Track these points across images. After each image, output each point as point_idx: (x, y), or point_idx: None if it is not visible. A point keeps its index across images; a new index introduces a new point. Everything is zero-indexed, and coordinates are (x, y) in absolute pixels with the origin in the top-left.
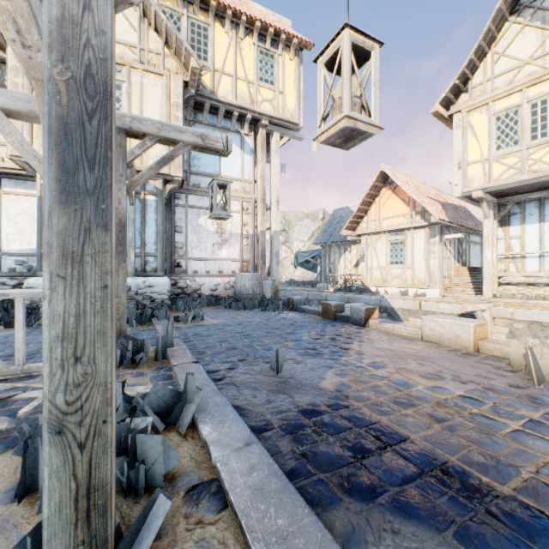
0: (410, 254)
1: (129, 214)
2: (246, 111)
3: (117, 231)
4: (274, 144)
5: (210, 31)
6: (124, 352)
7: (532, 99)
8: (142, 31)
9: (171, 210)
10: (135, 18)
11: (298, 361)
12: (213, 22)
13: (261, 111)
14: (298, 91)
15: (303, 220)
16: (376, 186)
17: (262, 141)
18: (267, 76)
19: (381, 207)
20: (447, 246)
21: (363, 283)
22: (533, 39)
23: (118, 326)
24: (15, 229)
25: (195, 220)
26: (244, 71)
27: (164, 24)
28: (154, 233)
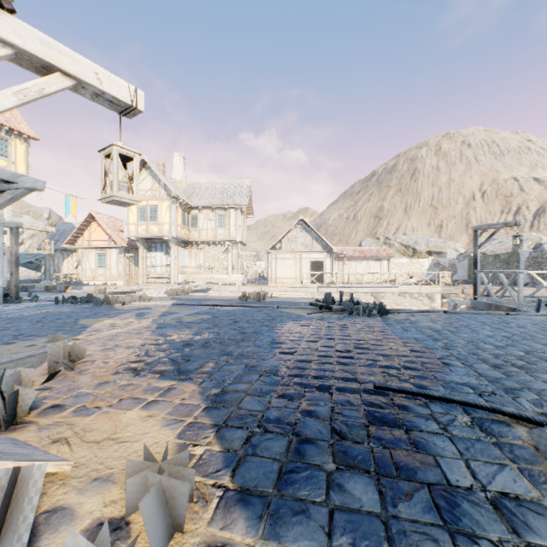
0: (109, 262)
1: None
2: None
3: None
4: None
5: None
6: None
7: (150, 205)
8: None
9: None
10: None
11: None
12: None
13: None
14: (27, 163)
15: (22, 217)
16: (88, 220)
17: None
18: (3, 152)
19: (92, 233)
20: (130, 259)
21: (80, 279)
22: (151, 182)
23: None
24: None
25: None
26: None
27: None
28: None
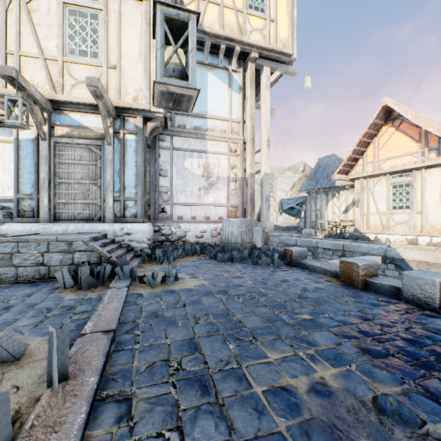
0: (420, 197)
1: (107, 154)
2: (234, 42)
3: None
4: (265, 79)
5: None
6: None
7: None
8: None
9: (156, 153)
10: None
11: None
12: None
13: (250, 42)
14: (291, 18)
15: (285, 173)
16: (375, 124)
17: (252, 76)
18: (256, 3)
19: (380, 147)
20: None
21: (357, 229)
22: None
23: None
24: (8, 176)
25: (180, 162)
26: None
27: None
28: (134, 176)
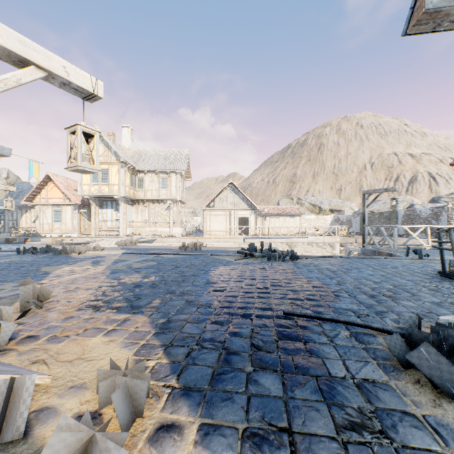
0: (65, 217)
1: None
2: None
3: None
4: None
5: None
6: None
7: (102, 169)
8: None
9: None
10: None
11: None
12: None
13: None
14: None
15: None
16: (45, 181)
17: None
18: None
19: (49, 191)
20: (83, 214)
21: (38, 232)
22: (103, 149)
23: None
24: None
25: None
26: None
27: None
28: None
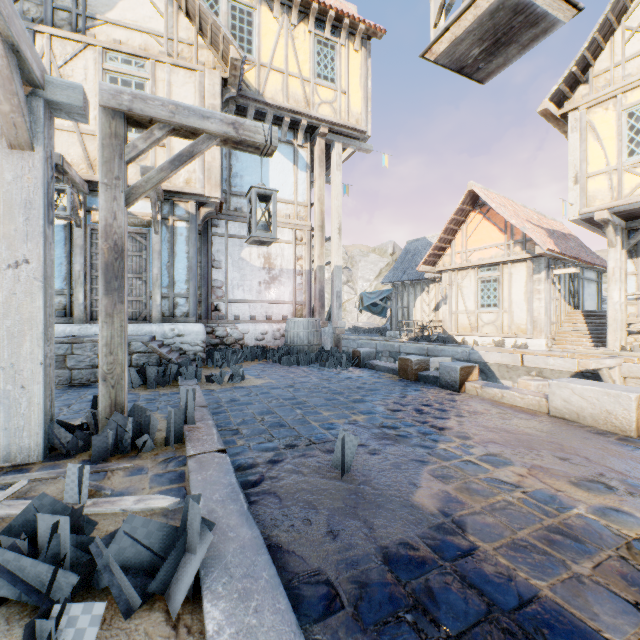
0: (507, 294)
1: (154, 244)
2: (300, 115)
3: (112, 258)
4: (336, 157)
5: (255, 16)
6: (120, 434)
7: None
8: (171, 16)
9: (208, 241)
10: (162, 0)
11: (374, 450)
12: (258, 5)
13: (318, 116)
14: (365, 90)
15: (369, 256)
16: (462, 210)
17: (321, 153)
18: (326, 72)
19: (468, 235)
20: (555, 284)
21: (445, 331)
22: None
23: (113, 395)
24: None
25: (236, 252)
26: (298, 66)
27: (196, 5)
28: (185, 269)
